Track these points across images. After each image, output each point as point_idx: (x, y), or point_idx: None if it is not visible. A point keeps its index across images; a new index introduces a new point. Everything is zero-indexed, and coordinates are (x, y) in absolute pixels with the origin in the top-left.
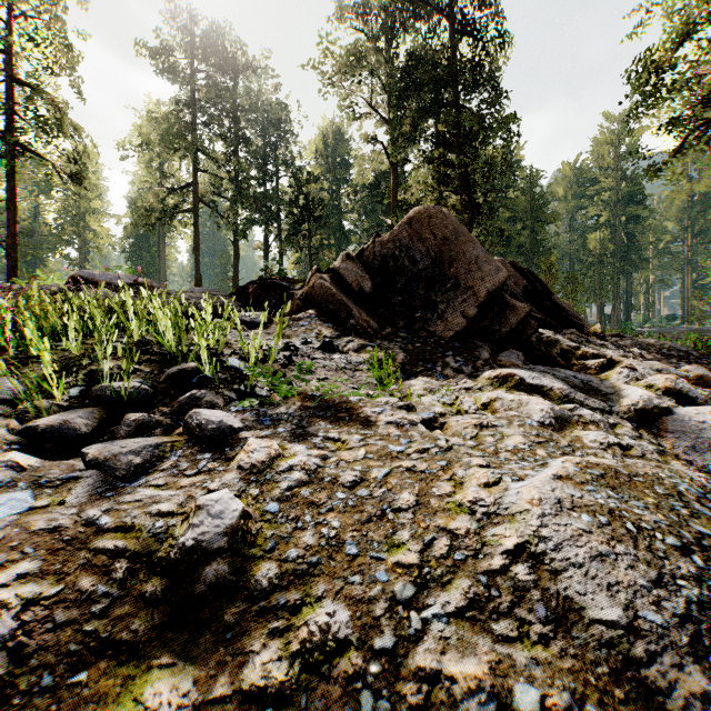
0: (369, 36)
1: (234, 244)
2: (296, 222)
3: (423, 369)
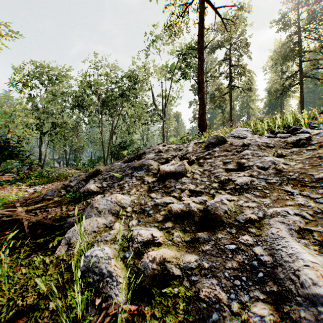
0: None
1: None
2: None
3: None
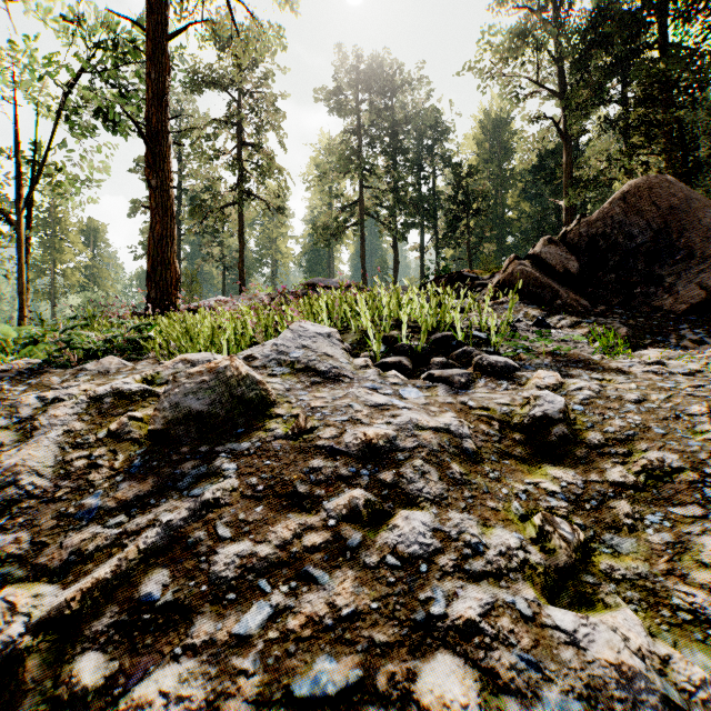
0: (537, 6)
1: (394, 249)
2: (453, 219)
3: (652, 341)
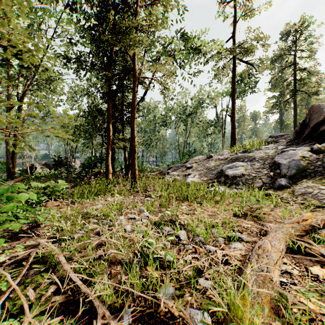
0: None
1: None
2: None
3: None
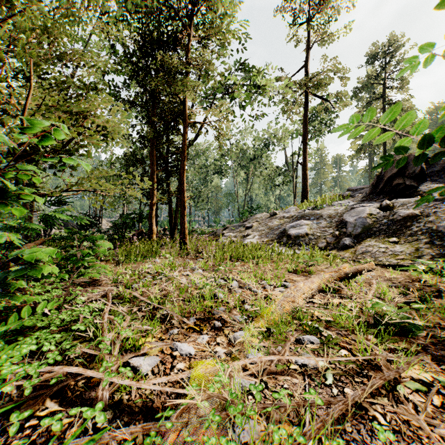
0: None
1: None
2: None
3: None
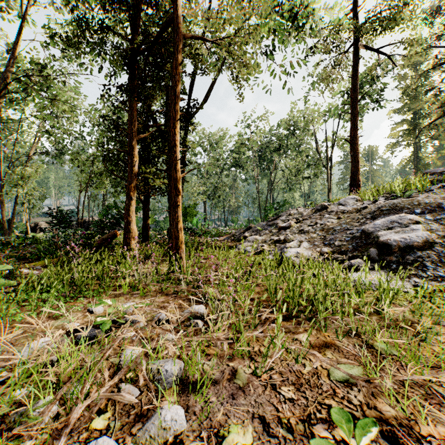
0: None
1: None
2: None
3: None
